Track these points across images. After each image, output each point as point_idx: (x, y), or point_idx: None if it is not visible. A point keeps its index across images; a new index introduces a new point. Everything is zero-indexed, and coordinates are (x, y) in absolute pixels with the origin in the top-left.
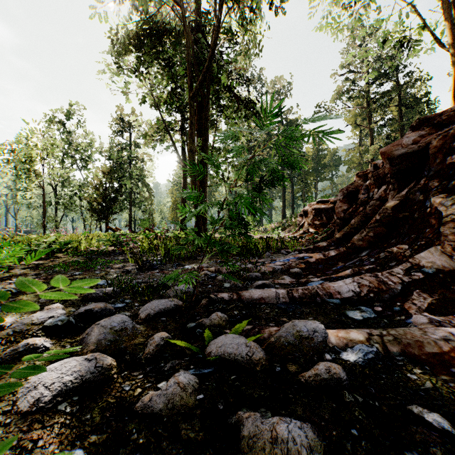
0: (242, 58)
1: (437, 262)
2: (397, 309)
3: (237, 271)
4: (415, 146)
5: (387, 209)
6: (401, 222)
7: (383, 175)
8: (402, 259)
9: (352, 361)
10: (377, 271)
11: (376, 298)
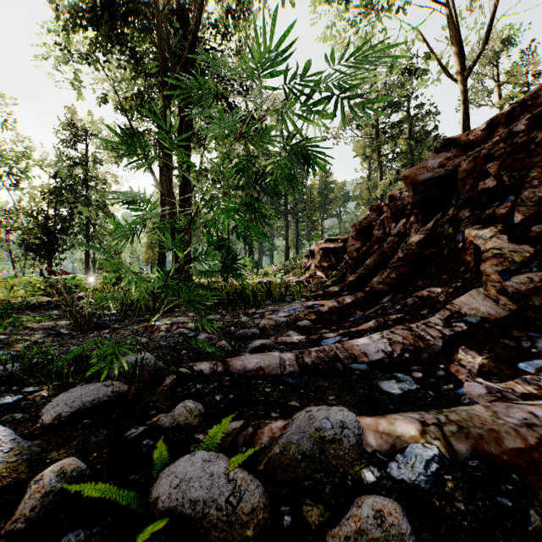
0: (237, 61)
1: (482, 309)
2: (441, 374)
3: (226, 326)
4: (442, 169)
5: (411, 245)
6: (427, 261)
7: (402, 207)
8: (435, 306)
9: (410, 482)
10: (408, 322)
11: (413, 360)
